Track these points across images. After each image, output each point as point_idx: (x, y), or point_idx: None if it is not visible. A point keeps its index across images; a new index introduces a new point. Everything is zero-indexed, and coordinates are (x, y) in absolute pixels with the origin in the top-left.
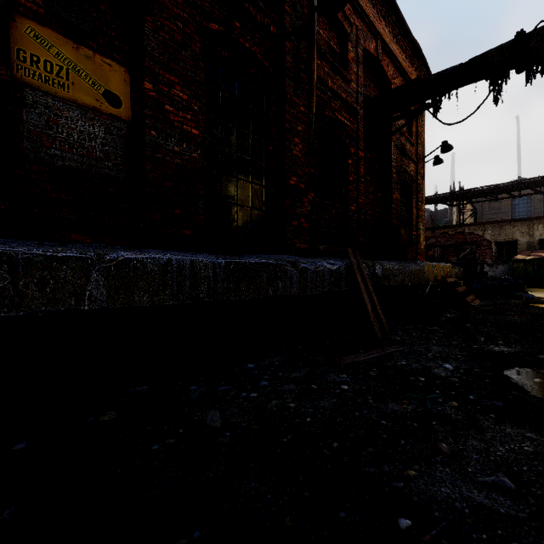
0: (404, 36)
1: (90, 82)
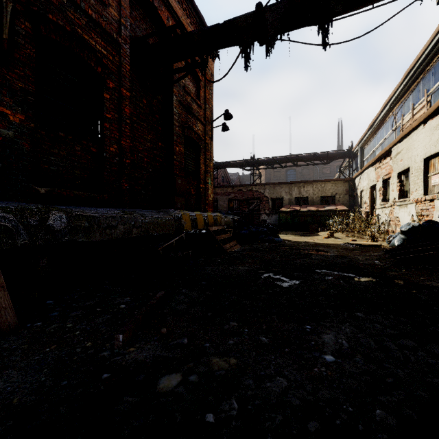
0: (187, 1)
1: None
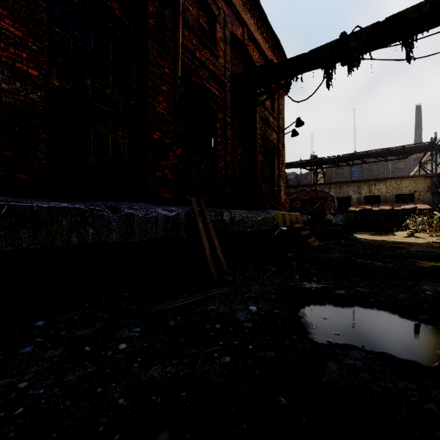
0: (266, 30)
1: None
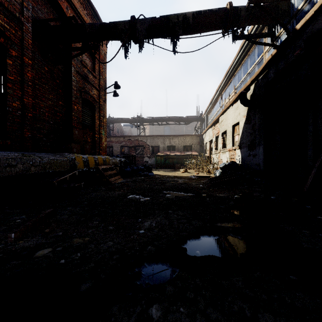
0: None
1: None
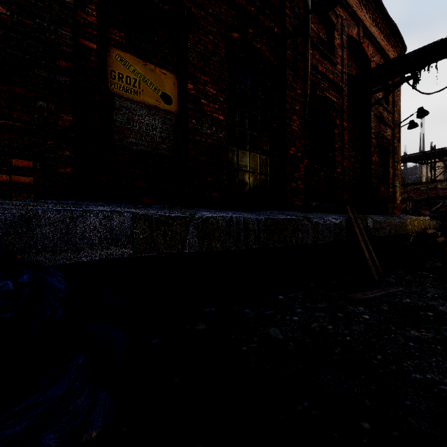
0: (382, 19)
1: (153, 88)
